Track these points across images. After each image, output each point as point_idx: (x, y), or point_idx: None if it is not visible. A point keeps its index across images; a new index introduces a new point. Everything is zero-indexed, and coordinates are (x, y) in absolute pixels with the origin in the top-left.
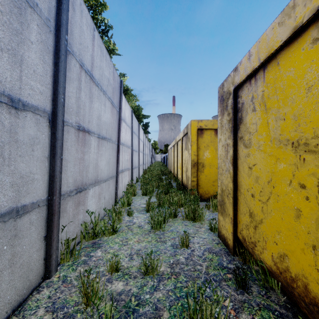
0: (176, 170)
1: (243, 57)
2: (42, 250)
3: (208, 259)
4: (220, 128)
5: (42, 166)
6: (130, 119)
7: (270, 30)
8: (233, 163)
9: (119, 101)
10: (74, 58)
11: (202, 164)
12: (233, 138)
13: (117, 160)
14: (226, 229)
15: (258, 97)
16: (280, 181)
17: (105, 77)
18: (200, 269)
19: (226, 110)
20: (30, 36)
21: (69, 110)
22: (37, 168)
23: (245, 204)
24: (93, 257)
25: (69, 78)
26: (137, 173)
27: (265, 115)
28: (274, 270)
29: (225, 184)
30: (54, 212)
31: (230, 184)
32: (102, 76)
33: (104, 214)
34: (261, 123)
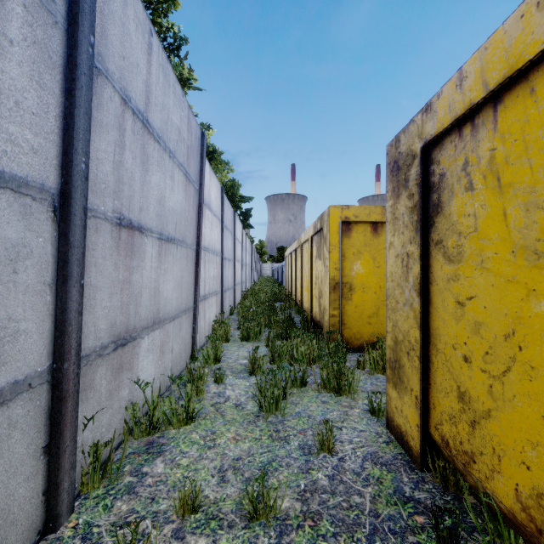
0: (299, 293)
1: (446, 83)
2: (38, 476)
3: (373, 480)
4: (390, 223)
5: (38, 303)
6: (220, 203)
7: (514, 21)
8: (420, 292)
9: (200, 171)
10: (108, 84)
11: (349, 285)
12: (421, 243)
13: (196, 279)
14: (405, 417)
15: (481, 163)
16: (539, 338)
17: (173, 125)
18: (360, 505)
19: (405, 189)
20: (5, 26)
21: (98, 187)
22: (26, 307)
23: (448, 373)
24: (148, 478)
25: (98, 122)
26: (231, 298)
27: (499, 199)
28: (521, 522)
29: (402, 330)
30: (66, 394)
31: (414, 331)
32: (168, 123)
33: (171, 380)
34: (488, 215)
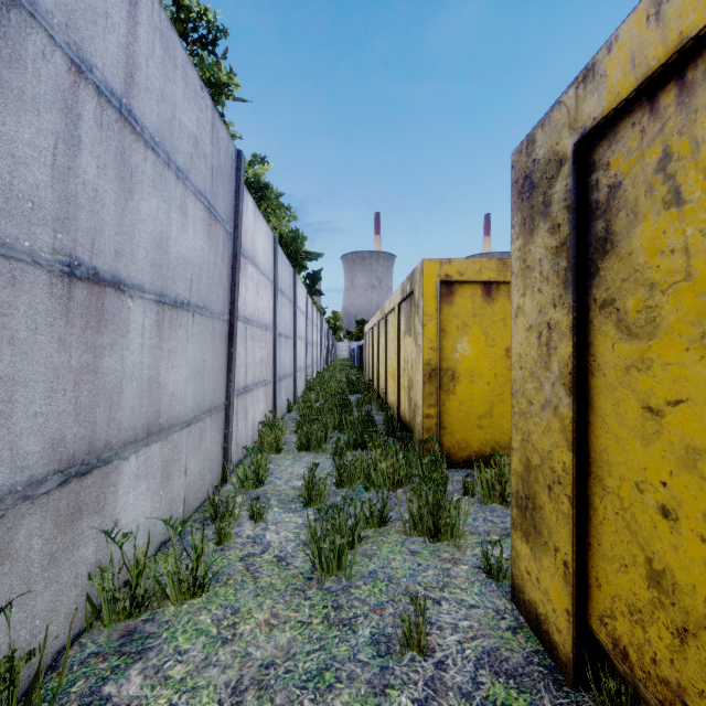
0: (383, 382)
1: (626, 19)
2: None
3: None
4: (518, 276)
5: None
6: (271, 258)
7: None
8: (572, 387)
9: (235, 207)
10: (38, 29)
11: (451, 372)
12: (574, 306)
13: (230, 364)
14: (544, 591)
15: (701, 151)
16: None
17: (183, 129)
18: None
19: (544, 218)
20: None
21: (15, 205)
22: None
23: (627, 531)
24: None
25: (11, 90)
26: (289, 389)
27: None
28: None
29: (538, 449)
30: None
31: (561, 452)
32: (173, 125)
33: (185, 516)
34: None
